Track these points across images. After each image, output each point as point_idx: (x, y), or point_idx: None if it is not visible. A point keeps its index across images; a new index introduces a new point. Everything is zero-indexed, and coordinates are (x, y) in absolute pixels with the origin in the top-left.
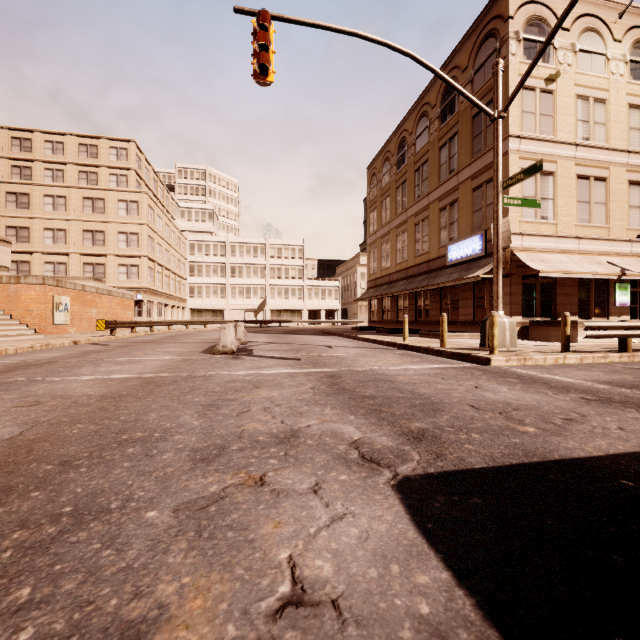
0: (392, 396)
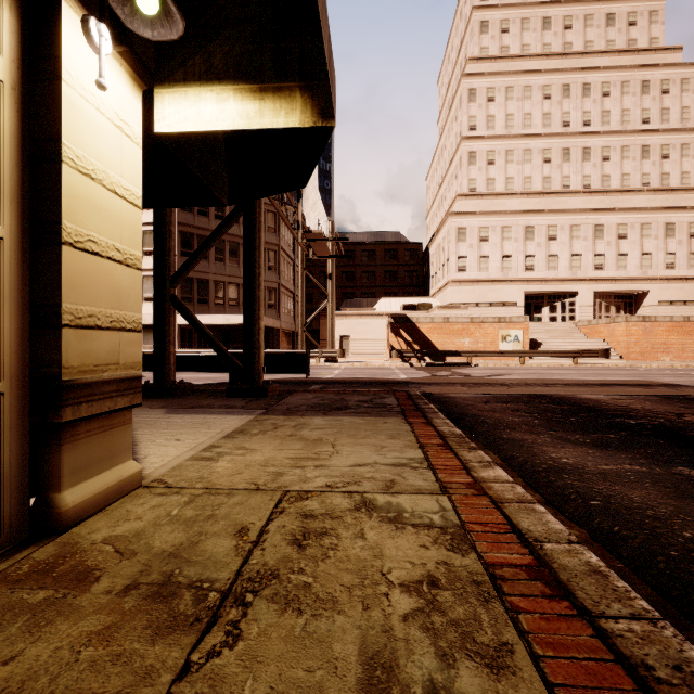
0: None
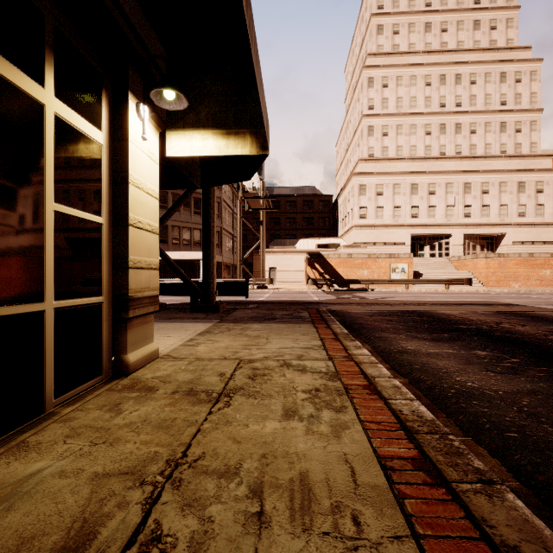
0: (552, 303)
